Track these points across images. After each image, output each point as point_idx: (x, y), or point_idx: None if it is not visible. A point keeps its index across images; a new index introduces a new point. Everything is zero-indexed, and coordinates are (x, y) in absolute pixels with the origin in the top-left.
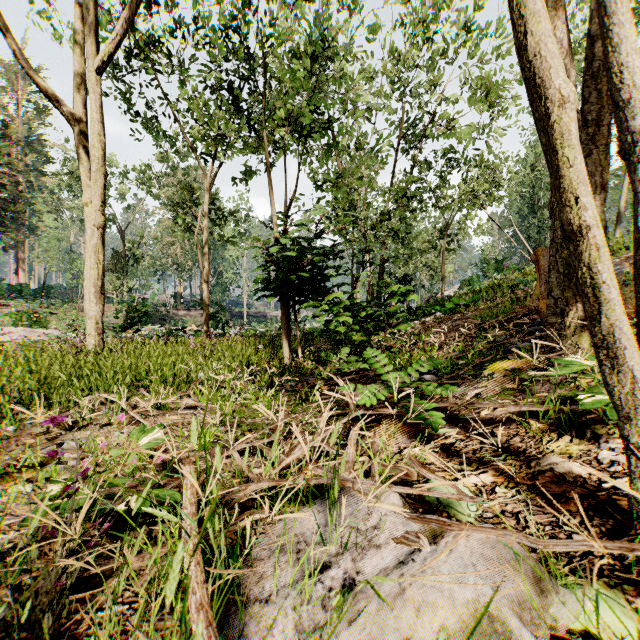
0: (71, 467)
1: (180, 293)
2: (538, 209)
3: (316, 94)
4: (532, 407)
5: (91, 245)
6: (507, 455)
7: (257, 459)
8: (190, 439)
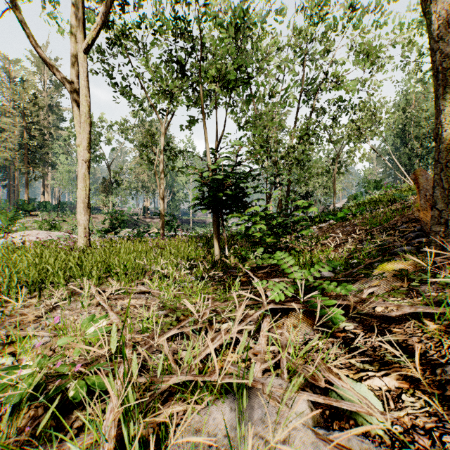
0: (45, 343)
1: (147, 207)
2: (408, 141)
3: (238, 56)
4: (427, 309)
5: (81, 174)
6: (408, 357)
7: (186, 342)
8: (111, 344)
